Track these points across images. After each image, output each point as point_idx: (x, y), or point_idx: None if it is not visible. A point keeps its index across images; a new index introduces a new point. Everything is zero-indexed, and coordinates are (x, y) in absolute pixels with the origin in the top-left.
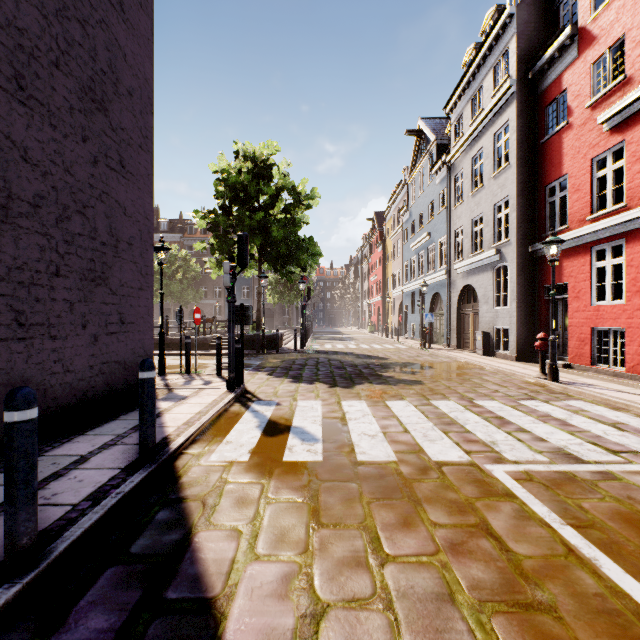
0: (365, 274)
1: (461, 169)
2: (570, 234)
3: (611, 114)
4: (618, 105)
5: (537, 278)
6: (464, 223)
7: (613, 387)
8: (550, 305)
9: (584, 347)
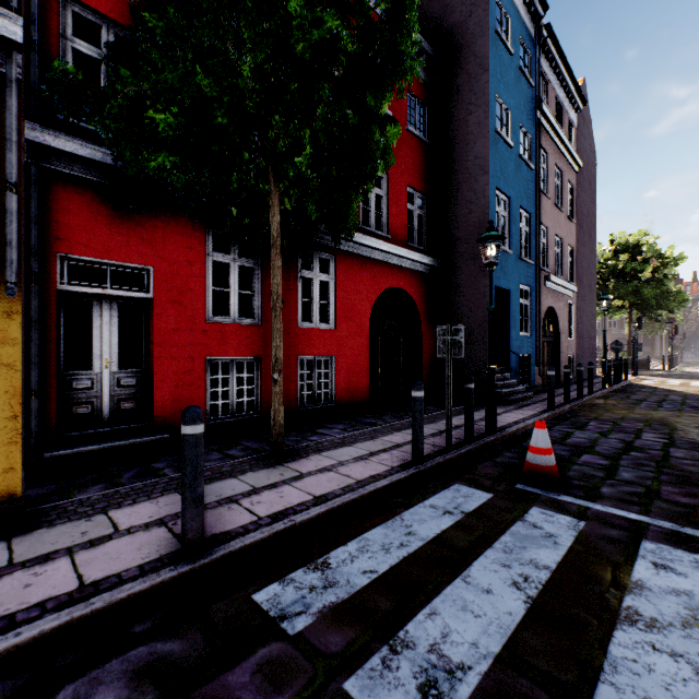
0: None
1: None
2: None
3: None
4: None
5: None
6: None
7: None
8: None
9: None
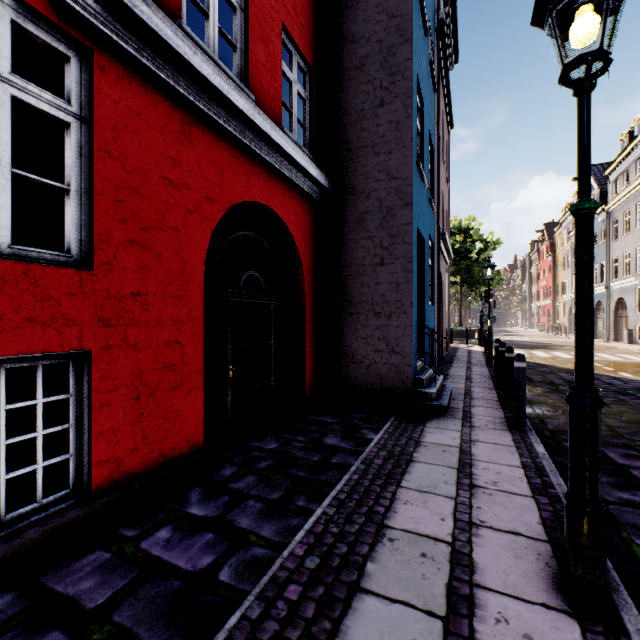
0: (533, 278)
1: (616, 217)
2: None
3: None
4: None
5: None
6: (618, 255)
7: None
8: None
9: None
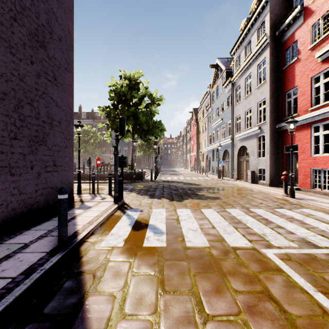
0: (188, 140)
1: (239, 84)
2: (299, 118)
3: (323, 52)
4: (327, 47)
5: (281, 142)
6: (241, 113)
7: (325, 201)
8: (288, 156)
9: (307, 179)
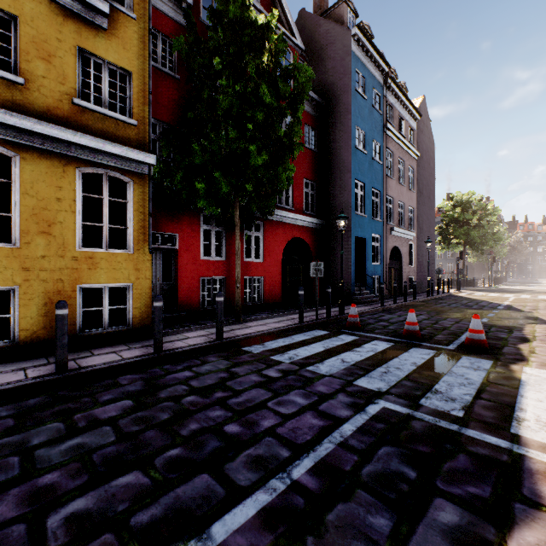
0: None
1: None
2: None
3: None
4: None
5: None
6: None
7: None
8: None
9: None
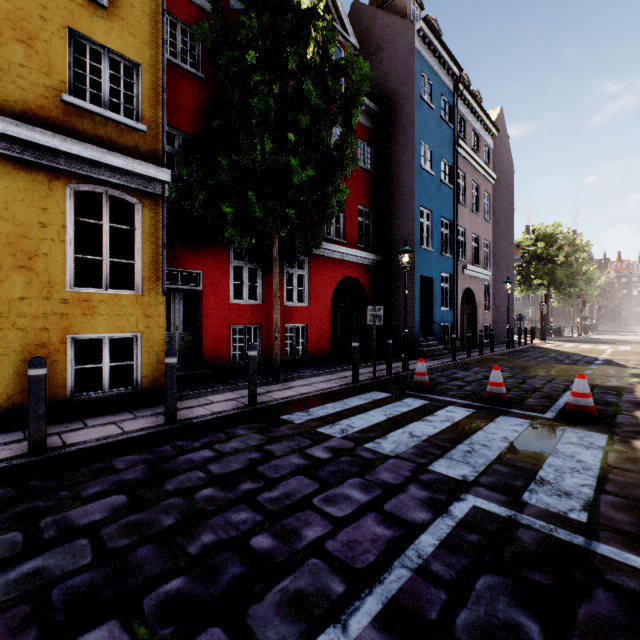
0: None
1: None
2: None
3: None
4: None
5: None
6: None
7: None
8: None
9: None
